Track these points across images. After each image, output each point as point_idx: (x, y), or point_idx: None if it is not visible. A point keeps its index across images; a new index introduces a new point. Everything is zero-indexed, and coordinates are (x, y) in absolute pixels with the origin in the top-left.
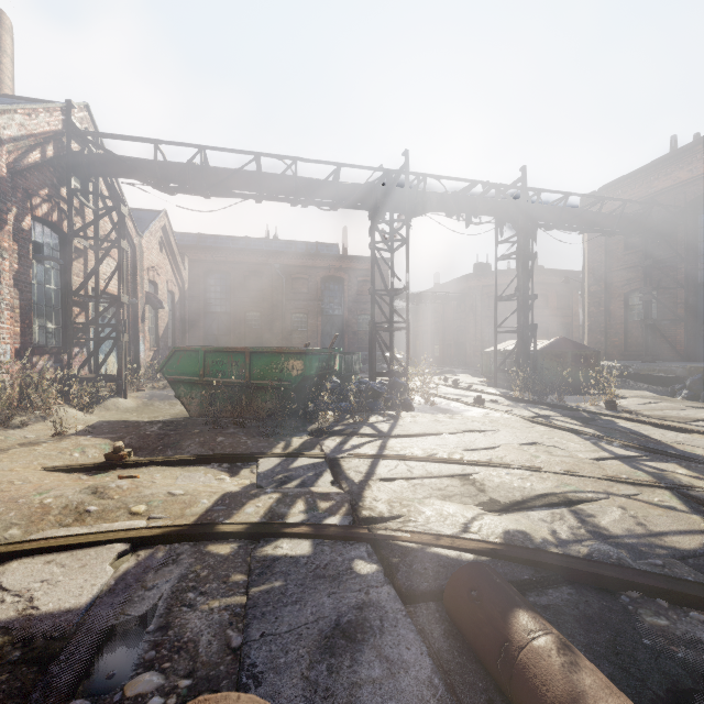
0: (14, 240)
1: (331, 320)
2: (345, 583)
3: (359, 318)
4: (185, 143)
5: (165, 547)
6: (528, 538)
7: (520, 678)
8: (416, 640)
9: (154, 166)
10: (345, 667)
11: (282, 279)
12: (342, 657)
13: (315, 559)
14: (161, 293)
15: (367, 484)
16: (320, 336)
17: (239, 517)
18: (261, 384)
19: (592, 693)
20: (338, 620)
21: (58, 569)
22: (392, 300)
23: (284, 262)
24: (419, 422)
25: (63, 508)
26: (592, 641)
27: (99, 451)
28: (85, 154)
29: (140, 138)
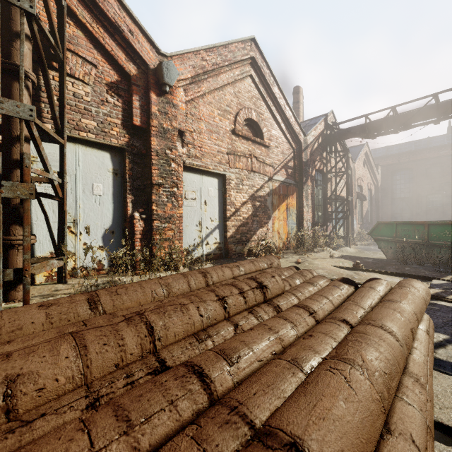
0: (310, 181)
1: None
2: None
3: None
4: (382, 109)
5: None
6: None
7: None
8: None
9: (364, 128)
10: None
11: None
12: None
13: None
14: (363, 191)
15: None
16: None
17: None
18: (436, 243)
19: None
20: None
21: None
22: None
23: None
24: None
25: (346, 275)
26: None
27: (348, 264)
28: (332, 135)
29: (357, 117)
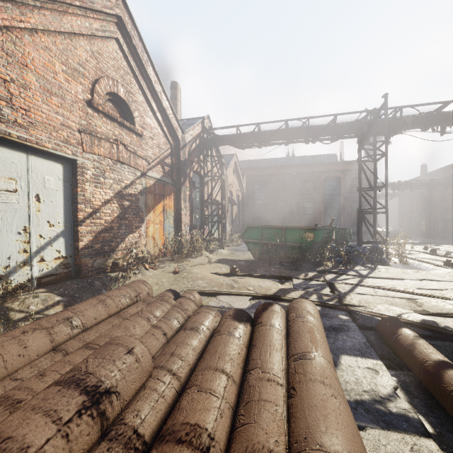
0: (188, 182)
1: (331, 206)
2: (334, 319)
3: (352, 203)
4: (250, 124)
5: (263, 300)
6: (435, 323)
7: (397, 342)
8: (361, 335)
9: (236, 138)
10: (333, 334)
11: (297, 182)
12: (332, 332)
13: (322, 311)
14: (233, 196)
15: (348, 294)
16: (323, 216)
17: (288, 296)
18: (290, 245)
19: (419, 343)
20: (331, 326)
21: (233, 299)
22: (375, 193)
23: (298, 171)
24: (389, 272)
25: (226, 284)
26: (449, 356)
27: (225, 269)
28: (208, 139)
29: (230, 126)
